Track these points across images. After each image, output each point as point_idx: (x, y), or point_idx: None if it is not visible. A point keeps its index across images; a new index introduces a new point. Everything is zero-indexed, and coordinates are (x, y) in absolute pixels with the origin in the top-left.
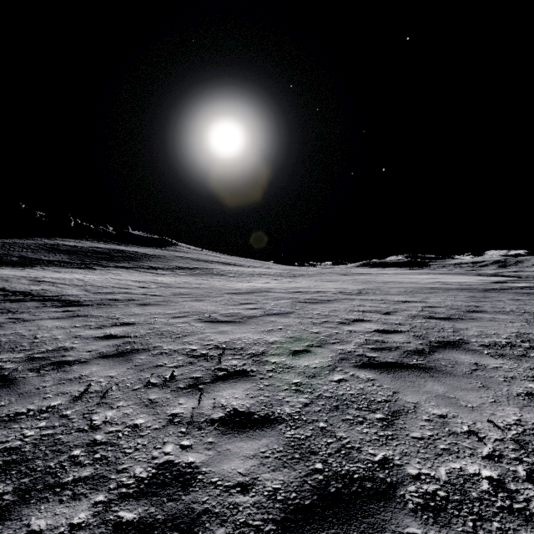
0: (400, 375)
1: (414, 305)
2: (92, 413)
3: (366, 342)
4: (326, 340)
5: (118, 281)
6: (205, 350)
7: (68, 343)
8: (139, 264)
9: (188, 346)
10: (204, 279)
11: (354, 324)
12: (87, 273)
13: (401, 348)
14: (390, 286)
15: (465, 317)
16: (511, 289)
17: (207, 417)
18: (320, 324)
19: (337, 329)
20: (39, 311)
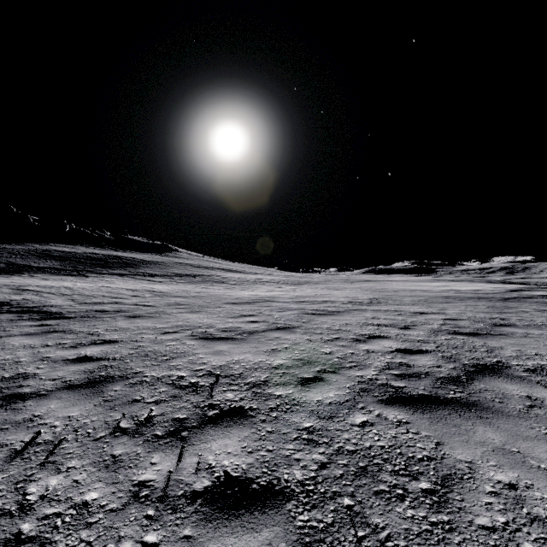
0: (439, 414)
1: (433, 318)
2: (29, 480)
3: (388, 366)
4: (341, 363)
5: (110, 290)
6: (195, 378)
7: (31, 368)
8: (136, 271)
9: (175, 372)
10: (203, 287)
11: (370, 341)
12: (77, 280)
13: (432, 374)
14: (402, 295)
15: (495, 332)
16: (532, 299)
17: (187, 488)
18: (332, 341)
19: (352, 349)
20: (12, 325)
